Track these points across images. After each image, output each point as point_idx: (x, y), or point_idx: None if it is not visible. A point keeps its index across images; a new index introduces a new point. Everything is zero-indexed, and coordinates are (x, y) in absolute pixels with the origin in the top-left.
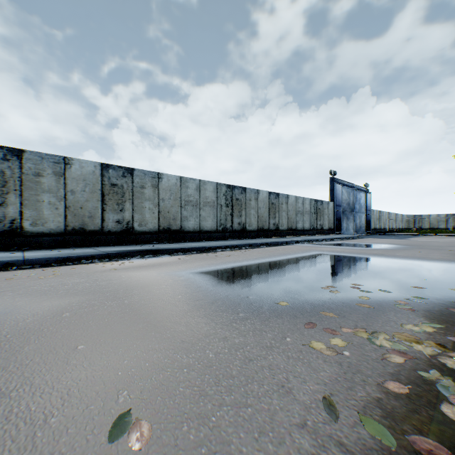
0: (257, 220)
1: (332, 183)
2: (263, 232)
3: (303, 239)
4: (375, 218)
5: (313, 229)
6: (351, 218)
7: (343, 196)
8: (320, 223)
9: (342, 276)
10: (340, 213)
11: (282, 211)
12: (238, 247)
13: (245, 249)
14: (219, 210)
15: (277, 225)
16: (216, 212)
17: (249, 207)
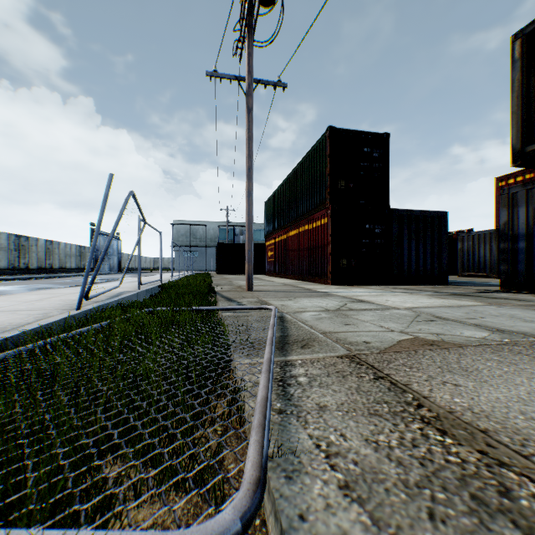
0: (38, 261)
1: (93, 233)
2: (43, 270)
3: (79, 274)
4: (126, 260)
5: (79, 268)
6: (107, 260)
7: (101, 243)
8: (84, 263)
9: (112, 279)
10: (99, 256)
11: (56, 254)
12: (44, 278)
13: (51, 279)
14: (11, 253)
15: (53, 265)
16: (9, 255)
17: (33, 251)
